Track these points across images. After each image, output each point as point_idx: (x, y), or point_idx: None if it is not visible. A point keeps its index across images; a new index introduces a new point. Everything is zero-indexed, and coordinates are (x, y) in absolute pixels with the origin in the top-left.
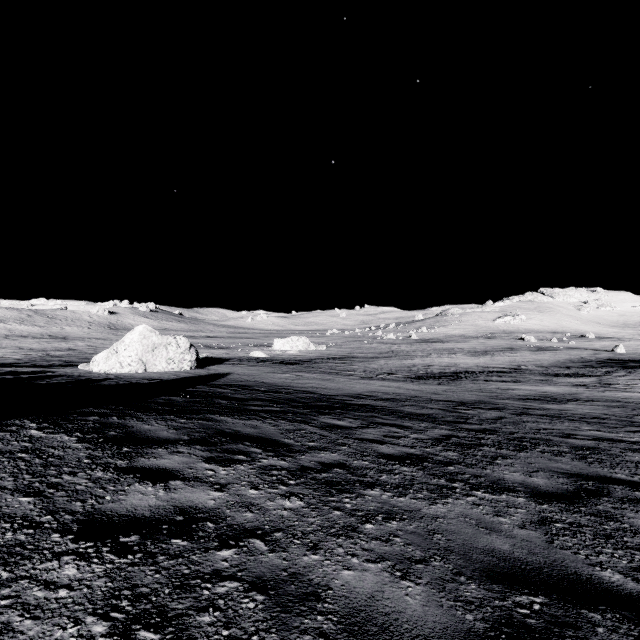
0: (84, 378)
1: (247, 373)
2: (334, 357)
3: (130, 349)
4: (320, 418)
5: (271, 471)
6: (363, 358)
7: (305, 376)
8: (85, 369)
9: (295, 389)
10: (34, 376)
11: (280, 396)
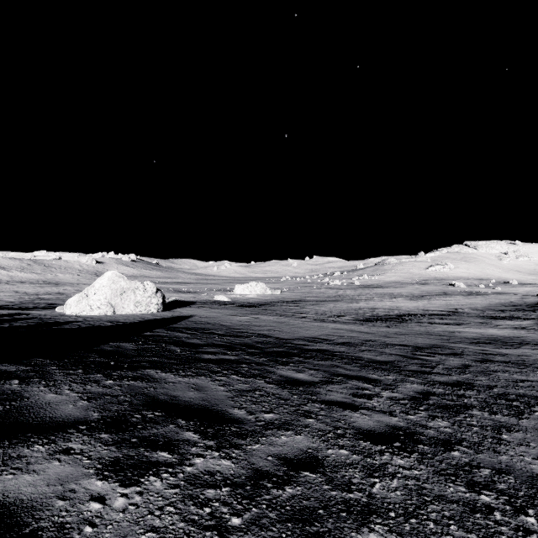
0: (51, 321)
1: (208, 315)
2: (288, 300)
3: (99, 293)
4: (278, 370)
5: (204, 490)
6: (314, 301)
7: (262, 318)
8: (60, 311)
9: (252, 332)
10: (5, 318)
11: (237, 340)
